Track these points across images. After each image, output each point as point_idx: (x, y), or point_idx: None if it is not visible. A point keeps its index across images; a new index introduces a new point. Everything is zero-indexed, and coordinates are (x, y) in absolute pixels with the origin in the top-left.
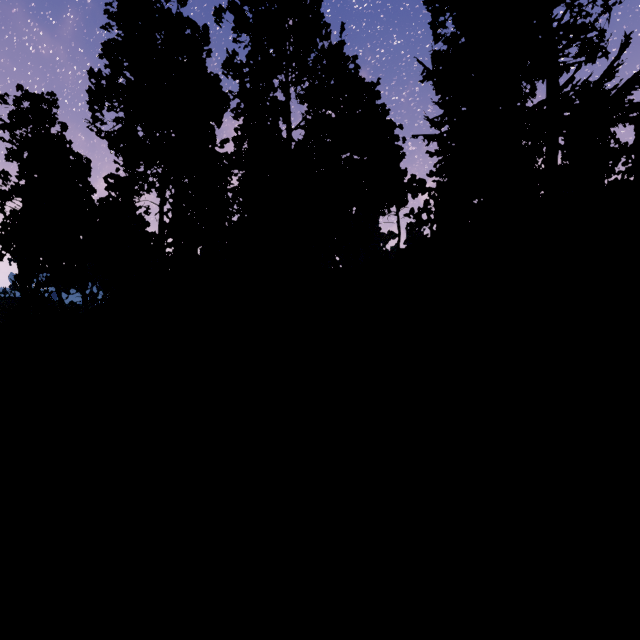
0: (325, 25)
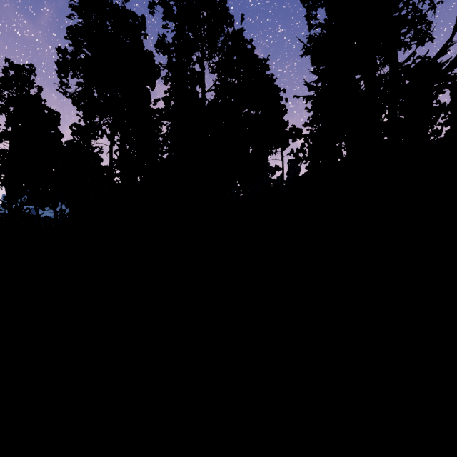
0: (230, 16)
